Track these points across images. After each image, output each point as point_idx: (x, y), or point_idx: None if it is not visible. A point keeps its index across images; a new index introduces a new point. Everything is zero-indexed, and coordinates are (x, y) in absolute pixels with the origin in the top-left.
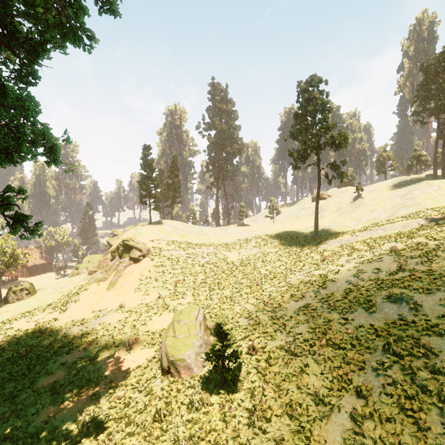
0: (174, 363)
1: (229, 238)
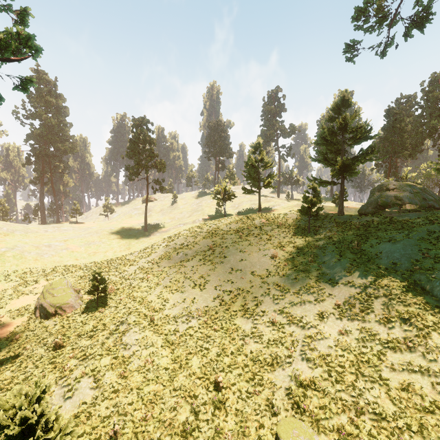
0: (60, 307)
1: (65, 235)
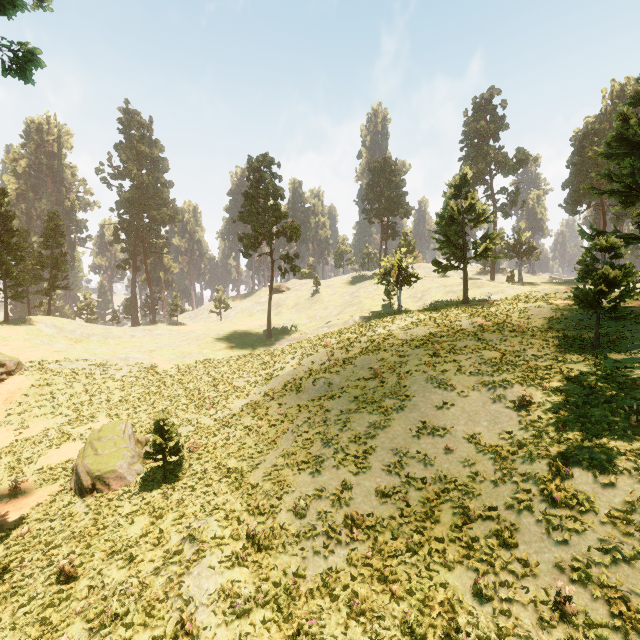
0: (101, 477)
1: (156, 342)
